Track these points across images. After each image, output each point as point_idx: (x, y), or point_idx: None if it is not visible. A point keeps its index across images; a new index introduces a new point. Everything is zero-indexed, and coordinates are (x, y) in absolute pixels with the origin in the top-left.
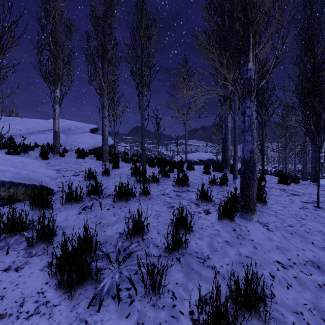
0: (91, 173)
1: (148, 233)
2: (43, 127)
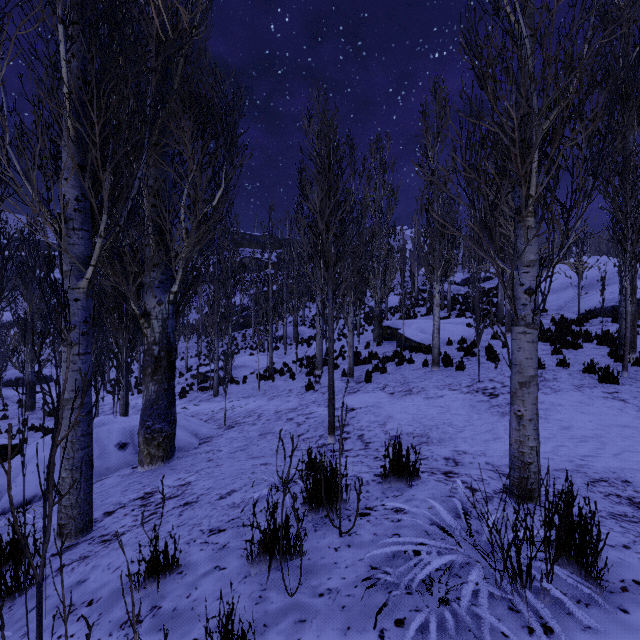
0: (449, 341)
1: (405, 361)
2: (561, 284)
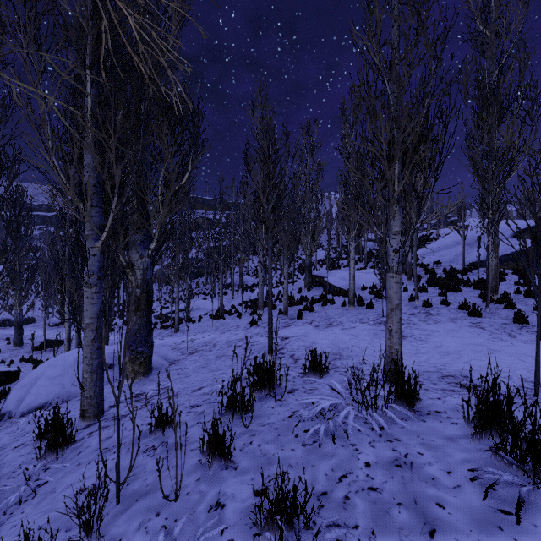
0: (363, 286)
1: (329, 303)
2: (453, 241)
